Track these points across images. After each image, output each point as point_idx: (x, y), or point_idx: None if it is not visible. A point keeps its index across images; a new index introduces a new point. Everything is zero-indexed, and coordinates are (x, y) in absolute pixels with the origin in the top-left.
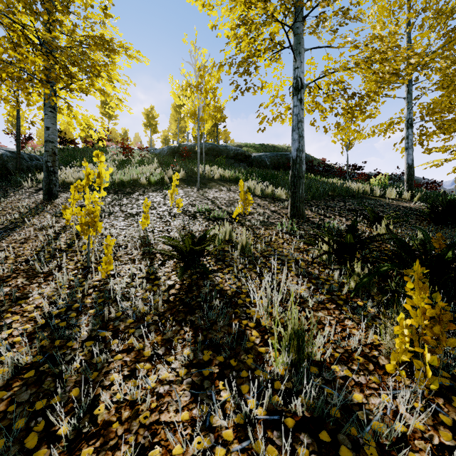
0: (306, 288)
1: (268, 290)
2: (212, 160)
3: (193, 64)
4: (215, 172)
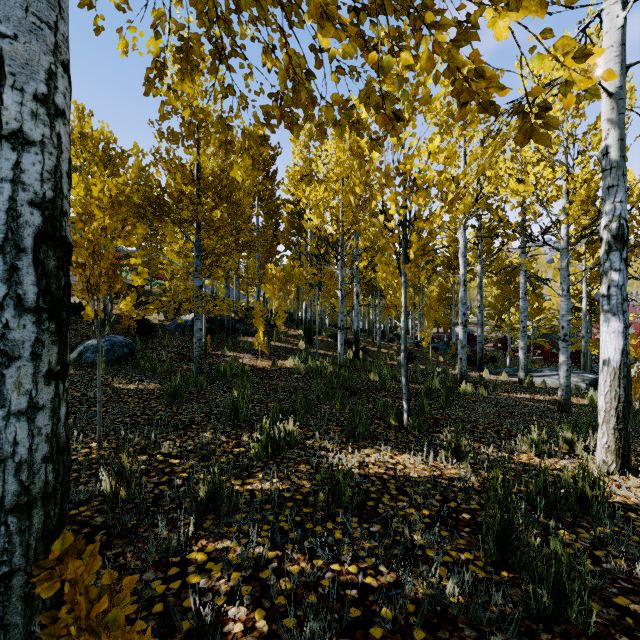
0: None
1: None
2: None
3: None
4: None
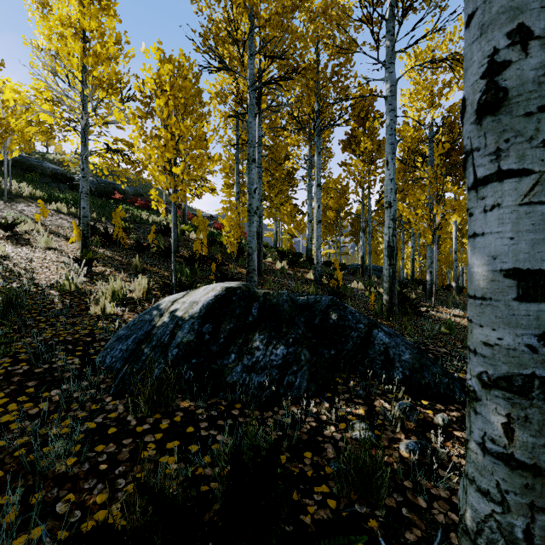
0: (64, 240)
1: (42, 233)
2: (21, 174)
3: (0, 103)
4: (24, 190)
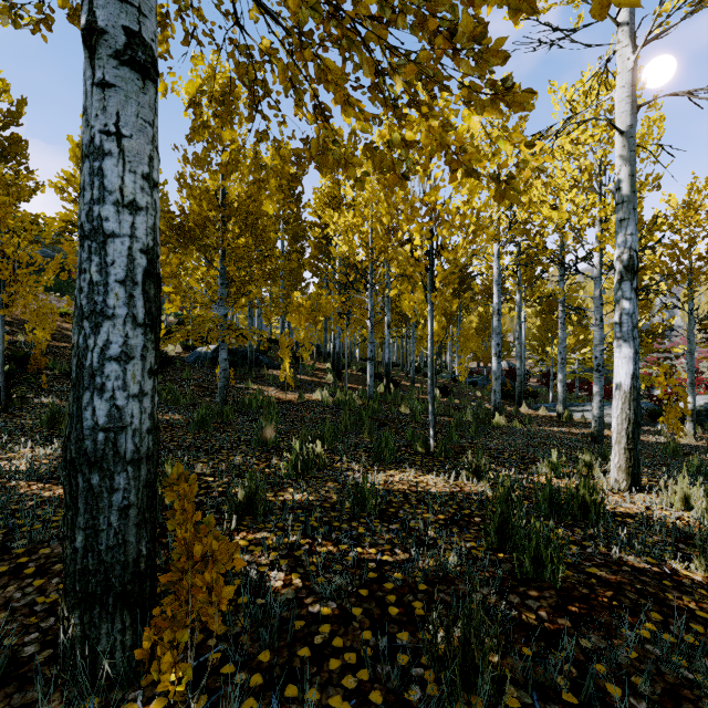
0: None
1: None
2: None
3: None
4: None
